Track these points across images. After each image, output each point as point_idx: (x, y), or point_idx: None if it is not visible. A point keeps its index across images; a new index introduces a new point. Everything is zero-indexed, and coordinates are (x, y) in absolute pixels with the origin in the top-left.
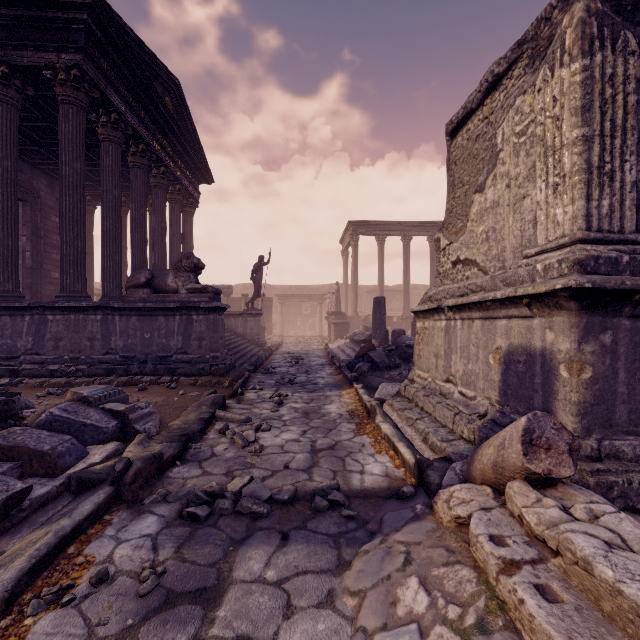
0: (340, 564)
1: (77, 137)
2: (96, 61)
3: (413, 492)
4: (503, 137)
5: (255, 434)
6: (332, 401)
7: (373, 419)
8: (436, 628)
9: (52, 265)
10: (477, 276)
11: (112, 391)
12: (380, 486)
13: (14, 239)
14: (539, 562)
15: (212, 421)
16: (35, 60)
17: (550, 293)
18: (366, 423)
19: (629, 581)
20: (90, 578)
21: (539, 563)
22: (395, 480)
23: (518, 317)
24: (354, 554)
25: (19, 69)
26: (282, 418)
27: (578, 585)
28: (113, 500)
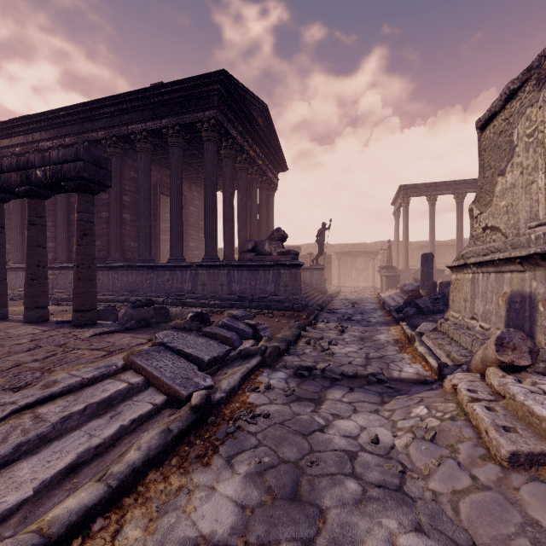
0: (382, 402)
1: (213, 160)
2: (223, 111)
3: (433, 381)
4: (518, 136)
5: (328, 345)
6: (381, 333)
7: (412, 344)
8: (429, 418)
9: (190, 238)
10: (500, 239)
11: (246, 314)
12: (412, 378)
13: (181, 226)
14: (494, 401)
15: (299, 337)
16: (192, 119)
17: (529, 256)
18: (407, 347)
19: (530, 400)
20: (264, 386)
21: (493, 401)
22: (423, 376)
23: (516, 271)
24: (391, 400)
25: (184, 125)
26: (344, 340)
27: (511, 409)
28: (262, 363)
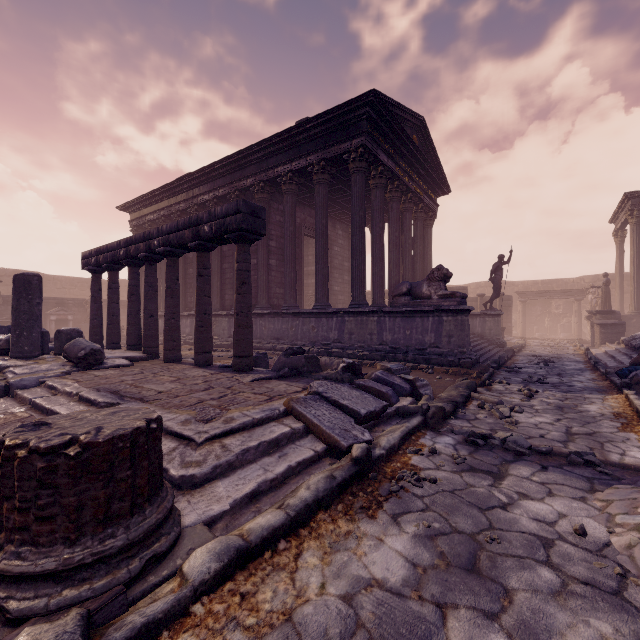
0: (592, 490)
1: (361, 194)
2: (372, 136)
3: None
4: None
5: (509, 411)
6: (592, 402)
7: None
8: None
9: (334, 281)
10: None
11: (402, 367)
12: None
13: (326, 269)
14: None
15: (469, 399)
16: (338, 151)
17: None
18: (635, 424)
19: None
20: (428, 449)
21: None
22: None
23: None
24: (605, 489)
25: (329, 160)
26: (533, 407)
27: None
28: (423, 424)
